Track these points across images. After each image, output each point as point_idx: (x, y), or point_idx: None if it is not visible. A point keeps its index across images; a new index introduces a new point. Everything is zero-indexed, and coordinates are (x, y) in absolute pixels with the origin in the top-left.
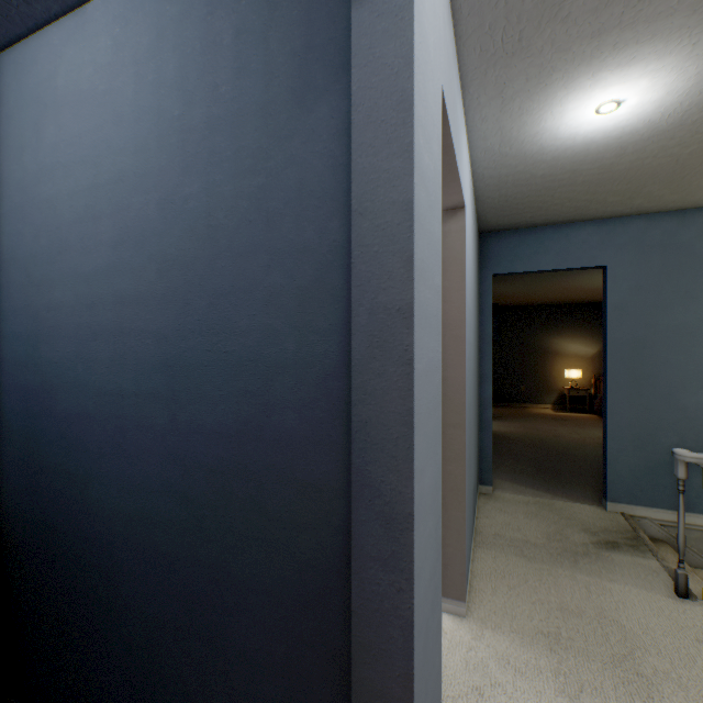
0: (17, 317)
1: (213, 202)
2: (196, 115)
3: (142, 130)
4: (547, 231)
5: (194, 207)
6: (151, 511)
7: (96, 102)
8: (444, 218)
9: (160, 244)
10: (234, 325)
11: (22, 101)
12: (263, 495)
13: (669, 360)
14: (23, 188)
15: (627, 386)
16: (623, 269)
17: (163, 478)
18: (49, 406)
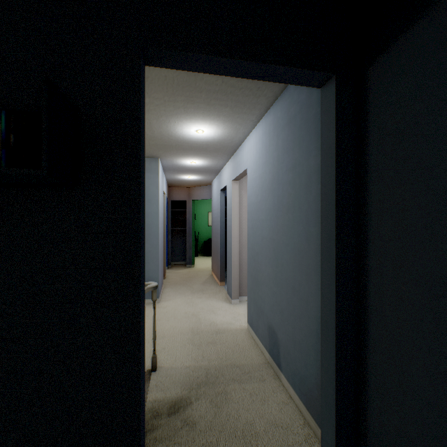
0: None
1: None
2: None
3: None
4: None
5: None
6: None
7: None
8: None
9: None
10: None
11: None
12: None
13: None
14: None
15: None
16: None
17: None
18: None
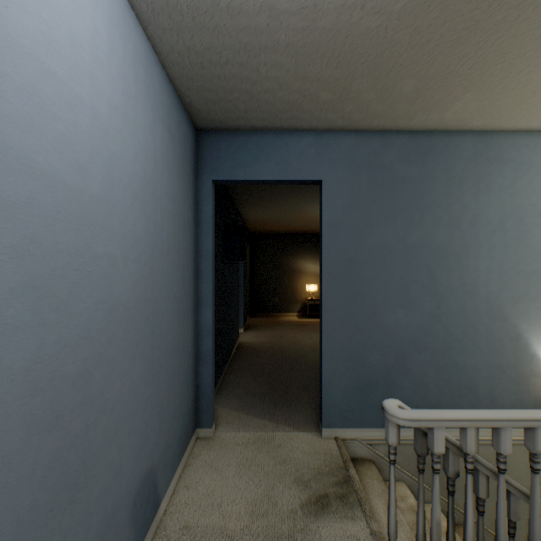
0: None
1: None
2: None
3: None
4: (268, 137)
5: None
6: None
7: None
8: None
9: None
10: None
11: None
12: None
13: (375, 279)
14: None
15: (341, 306)
16: (337, 185)
17: None
18: None
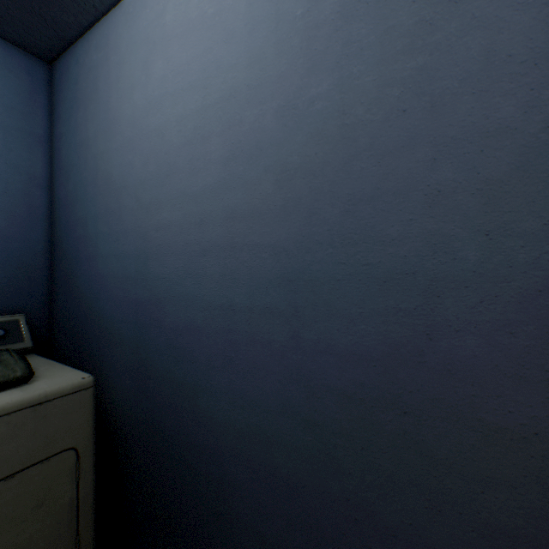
0: (127, 238)
1: (348, 98)
2: (324, 8)
3: (256, 40)
4: None
5: (322, 107)
6: (266, 429)
7: (204, 27)
8: None
9: (278, 153)
10: (379, 233)
11: (132, 46)
12: (423, 434)
13: None
14: (133, 123)
15: None
16: None
17: (281, 397)
18: (157, 318)
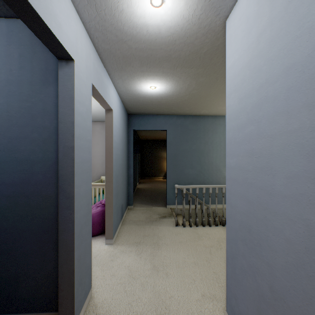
0: None
1: (10, 108)
2: (2, 77)
3: None
4: (150, 116)
5: (1, 108)
6: None
7: None
8: (106, 112)
9: None
10: (19, 148)
11: None
12: (30, 201)
13: (182, 160)
14: None
15: (172, 168)
16: (171, 131)
17: None
18: None
